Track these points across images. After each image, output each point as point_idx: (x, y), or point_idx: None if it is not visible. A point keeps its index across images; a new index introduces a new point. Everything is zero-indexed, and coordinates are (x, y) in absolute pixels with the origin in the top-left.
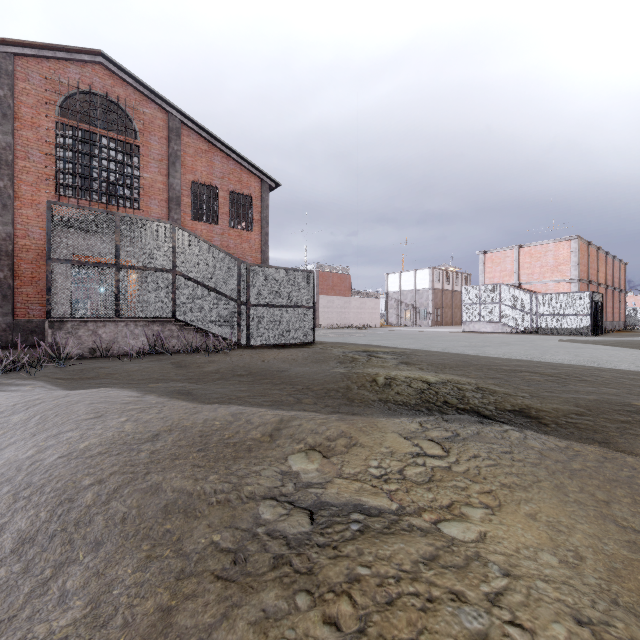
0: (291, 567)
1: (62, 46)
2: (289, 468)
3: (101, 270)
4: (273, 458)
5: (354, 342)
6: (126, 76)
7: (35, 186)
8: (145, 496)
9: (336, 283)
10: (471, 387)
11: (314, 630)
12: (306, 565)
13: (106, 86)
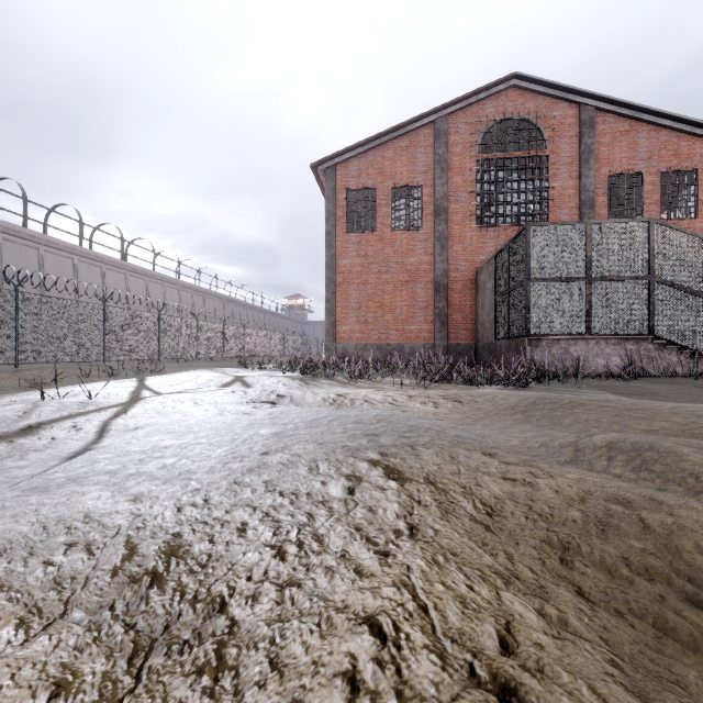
0: None
1: (484, 87)
2: None
3: (572, 285)
4: None
5: None
6: (536, 86)
7: (461, 224)
8: None
9: None
10: None
11: None
12: None
13: (517, 107)
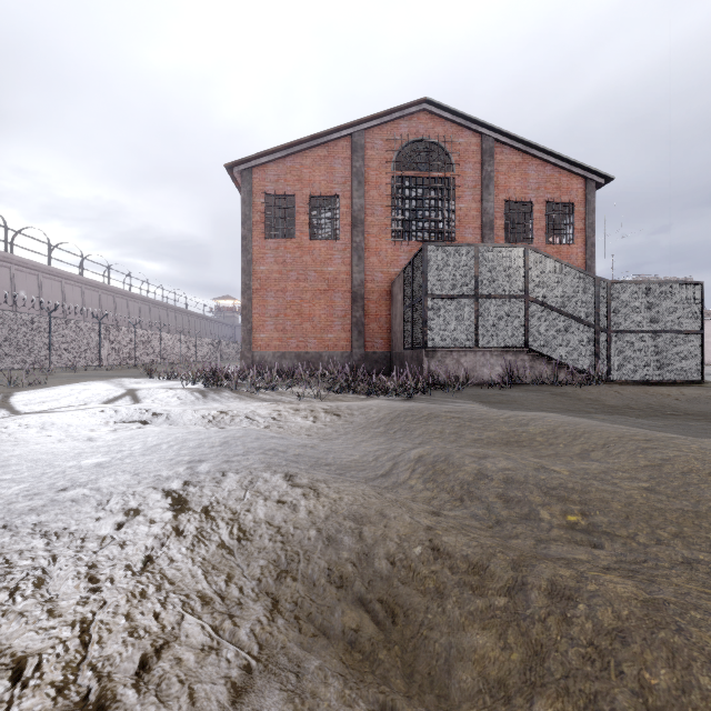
0: None
1: (398, 107)
2: None
3: (462, 302)
4: None
5: None
6: (445, 113)
7: (378, 237)
8: None
9: None
10: None
11: None
12: None
13: (428, 130)
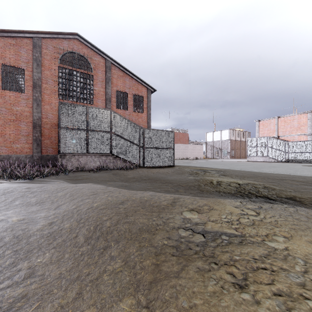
0: (203, 253)
1: (61, 32)
2: (184, 217)
3: (80, 132)
4: (175, 213)
5: (193, 165)
6: (87, 43)
7: (50, 95)
8: (130, 224)
9: (181, 137)
10: (261, 186)
11: (223, 275)
12: (210, 253)
13: (79, 49)
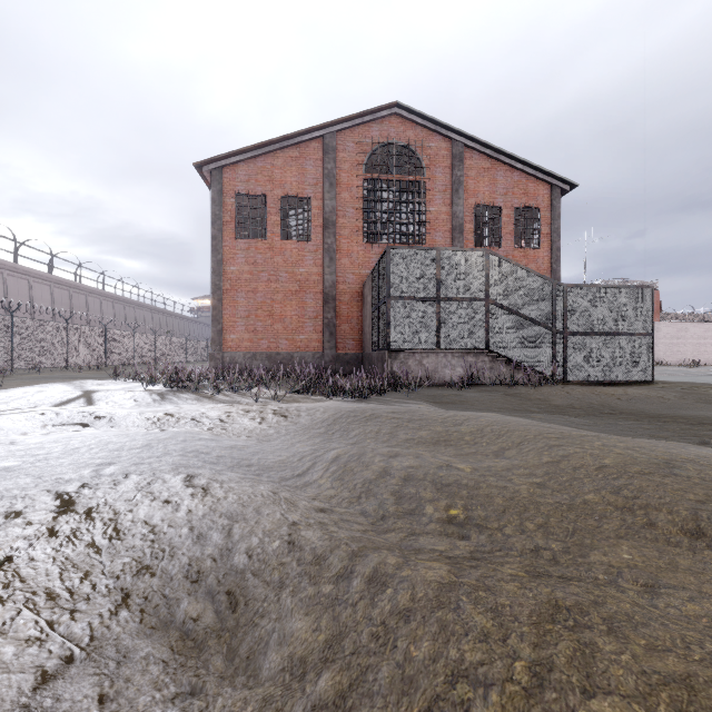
0: None
1: (369, 110)
2: None
3: (425, 304)
4: None
5: None
6: (415, 117)
7: (349, 238)
8: None
9: None
10: None
11: None
12: None
13: (399, 133)
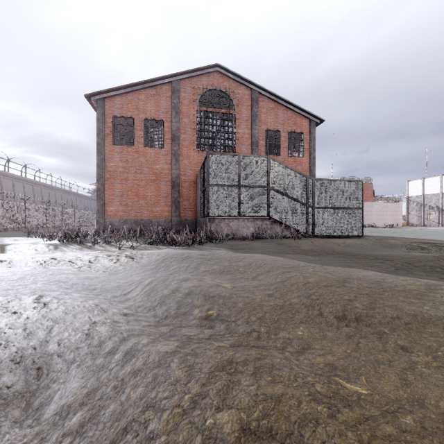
0: None
1: (200, 68)
2: None
3: (231, 189)
4: None
5: (399, 236)
6: (229, 74)
7: (188, 147)
8: (393, 309)
9: None
10: None
11: None
12: None
13: (219, 83)
